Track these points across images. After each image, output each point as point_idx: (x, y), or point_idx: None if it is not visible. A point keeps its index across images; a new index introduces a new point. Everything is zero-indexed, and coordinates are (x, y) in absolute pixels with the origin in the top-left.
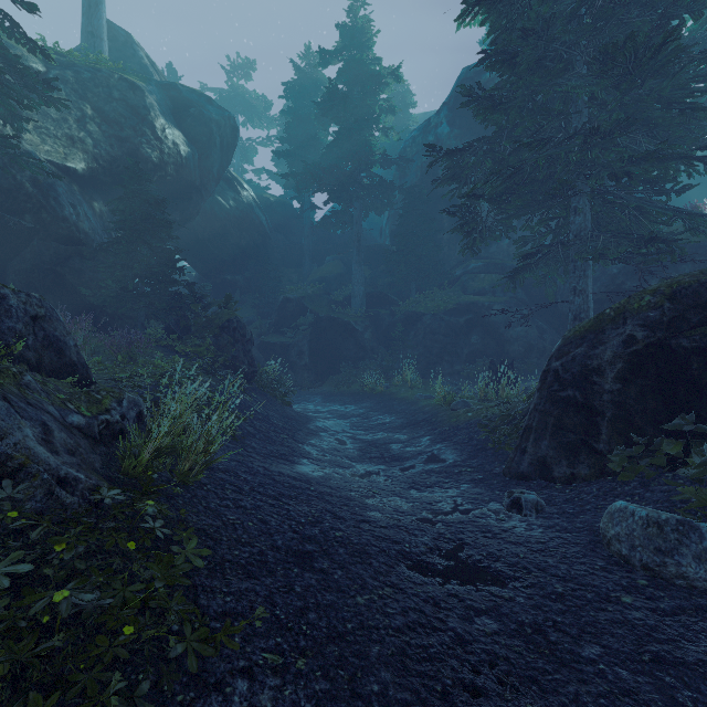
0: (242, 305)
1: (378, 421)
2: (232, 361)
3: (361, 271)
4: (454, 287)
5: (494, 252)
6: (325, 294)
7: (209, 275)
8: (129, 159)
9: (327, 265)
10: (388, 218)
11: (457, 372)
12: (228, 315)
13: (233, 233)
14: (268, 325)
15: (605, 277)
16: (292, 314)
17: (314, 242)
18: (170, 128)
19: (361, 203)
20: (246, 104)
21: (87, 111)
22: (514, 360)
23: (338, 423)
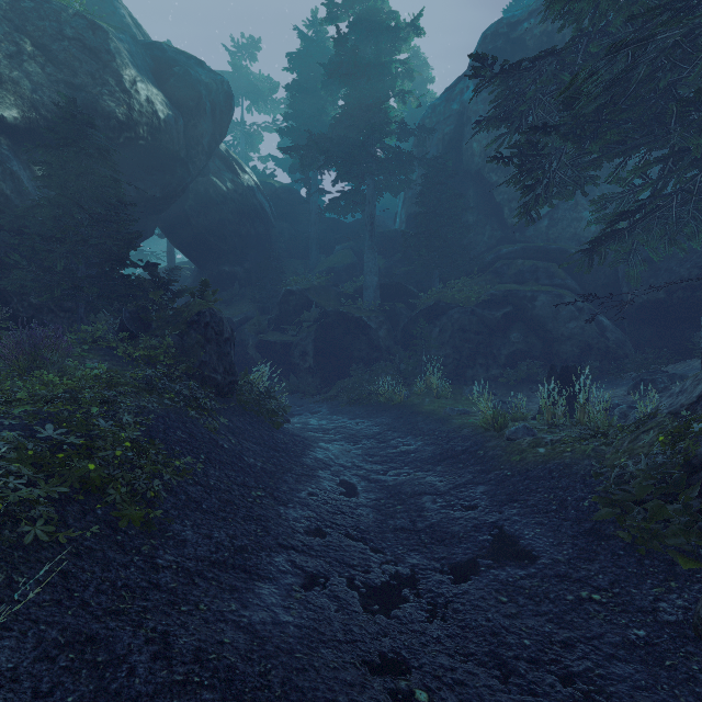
0: (241, 299)
1: (399, 447)
2: (198, 369)
3: (375, 258)
4: (485, 276)
5: (531, 235)
6: (333, 286)
7: (205, 267)
8: (62, 94)
9: (336, 255)
10: (404, 201)
11: (494, 378)
12: (198, 306)
13: (231, 219)
14: (269, 321)
15: (699, 256)
16: (295, 308)
17: (322, 231)
18: (144, 83)
19: (375, 179)
20: (251, 86)
21: (26, 46)
22: (565, 363)
23: (346, 450)
